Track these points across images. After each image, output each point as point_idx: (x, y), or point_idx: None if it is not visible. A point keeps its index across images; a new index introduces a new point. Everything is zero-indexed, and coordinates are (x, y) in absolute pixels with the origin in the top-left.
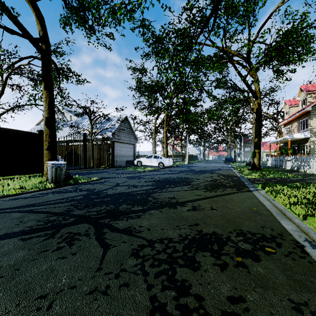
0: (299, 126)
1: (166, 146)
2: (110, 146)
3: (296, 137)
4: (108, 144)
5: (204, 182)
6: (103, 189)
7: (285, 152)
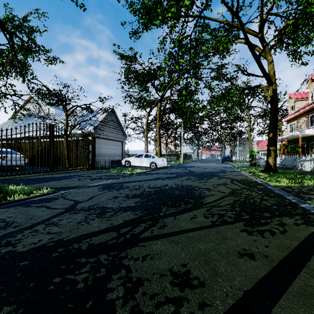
0: (308, 121)
1: (159, 144)
2: (90, 142)
3: (307, 133)
4: (88, 140)
5: (223, 197)
6: (26, 227)
7: (294, 150)
